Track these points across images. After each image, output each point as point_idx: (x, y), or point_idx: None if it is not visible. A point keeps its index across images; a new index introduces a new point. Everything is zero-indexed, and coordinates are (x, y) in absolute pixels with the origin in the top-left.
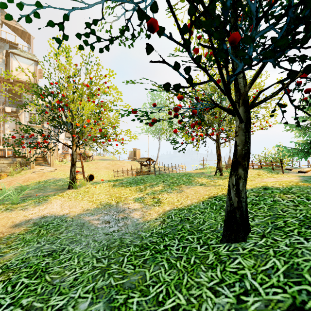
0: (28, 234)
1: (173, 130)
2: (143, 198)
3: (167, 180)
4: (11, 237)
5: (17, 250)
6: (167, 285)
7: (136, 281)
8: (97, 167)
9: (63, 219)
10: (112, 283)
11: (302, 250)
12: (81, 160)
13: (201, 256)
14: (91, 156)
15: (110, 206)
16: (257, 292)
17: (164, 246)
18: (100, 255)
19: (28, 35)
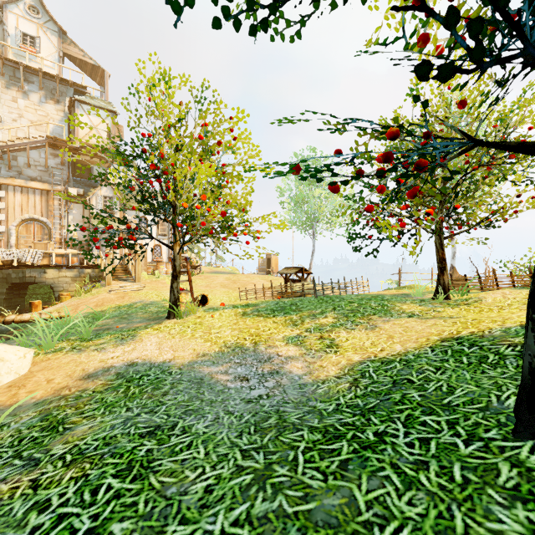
0: (109, 393)
1: (366, 208)
2: (301, 338)
3: (341, 306)
4: (83, 396)
5: (94, 420)
6: (416, 529)
7: (338, 509)
8: (209, 285)
9: (166, 370)
10: (285, 508)
11: None
12: (189, 268)
13: (478, 467)
14: (198, 266)
15: (243, 349)
16: None
17: (374, 434)
18: (246, 443)
19: (102, 71)
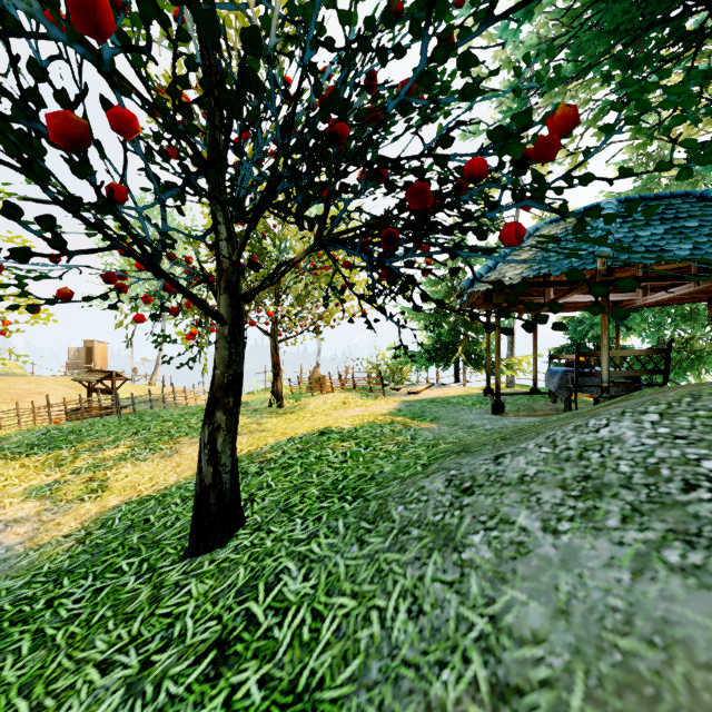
0: None
1: (134, 317)
2: (57, 485)
3: (148, 429)
4: None
5: None
6: (3, 692)
7: None
8: None
9: None
10: None
11: (283, 543)
12: None
13: (124, 600)
14: None
15: None
16: (183, 638)
17: (47, 601)
18: None
19: None
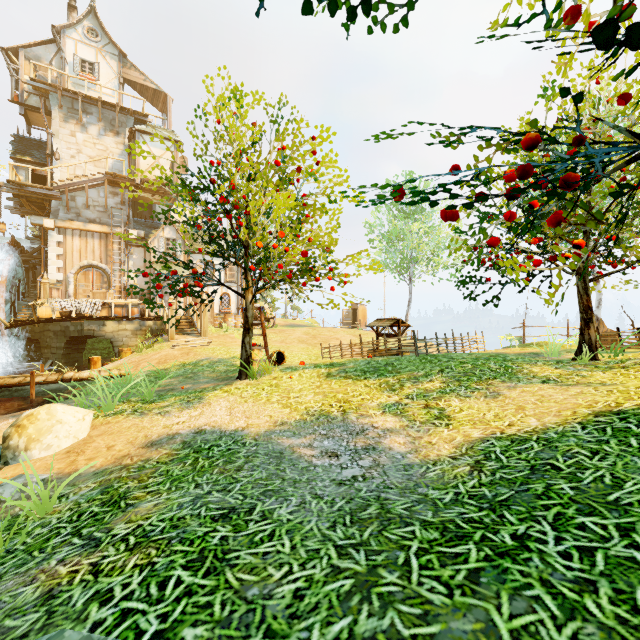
0: (175, 465)
1: (488, 241)
2: (400, 406)
3: (450, 368)
4: (146, 467)
5: (159, 497)
6: None
7: (471, 637)
8: (284, 340)
9: (238, 440)
10: (400, 629)
11: None
12: (263, 320)
13: None
14: (272, 318)
15: (330, 418)
16: None
17: (512, 536)
18: (341, 537)
19: (164, 96)
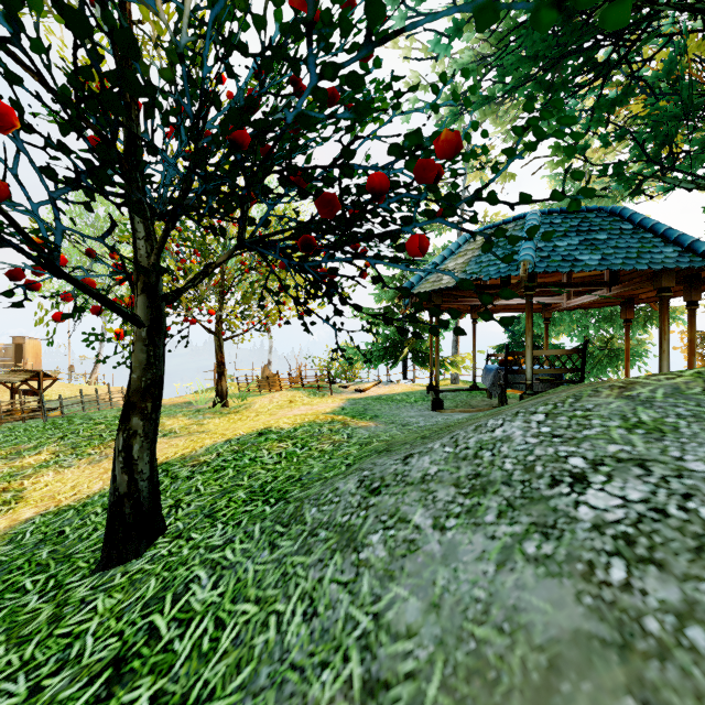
0: None
1: (53, 316)
2: None
3: (76, 432)
4: None
5: None
6: None
7: None
8: None
9: None
10: None
11: (199, 550)
12: None
13: (22, 622)
14: None
15: None
16: (80, 658)
17: None
18: None
19: None
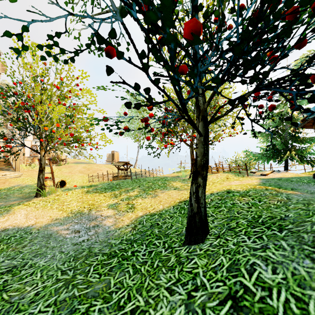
0: None
1: (146, 138)
2: (117, 204)
3: (143, 185)
4: None
5: None
6: (130, 290)
7: (100, 289)
8: (71, 172)
9: (28, 231)
10: (75, 294)
11: (243, 247)
12: (51, 165)
13: (164, 259)
14: (64, 159)
15: (82, 214)
16: (205, 287)
17: (131, 252)
18: (66, 267)
19: None
